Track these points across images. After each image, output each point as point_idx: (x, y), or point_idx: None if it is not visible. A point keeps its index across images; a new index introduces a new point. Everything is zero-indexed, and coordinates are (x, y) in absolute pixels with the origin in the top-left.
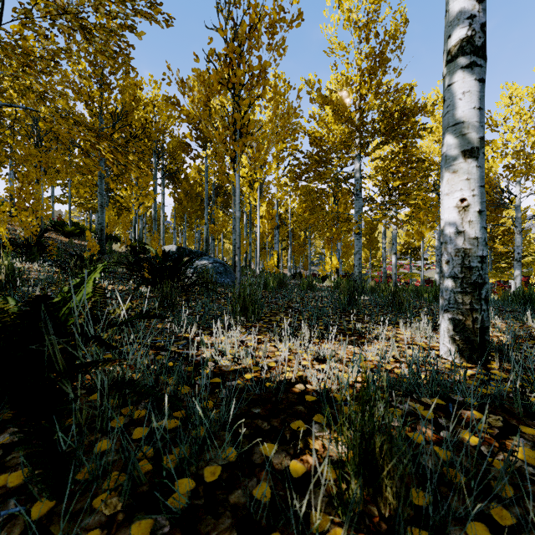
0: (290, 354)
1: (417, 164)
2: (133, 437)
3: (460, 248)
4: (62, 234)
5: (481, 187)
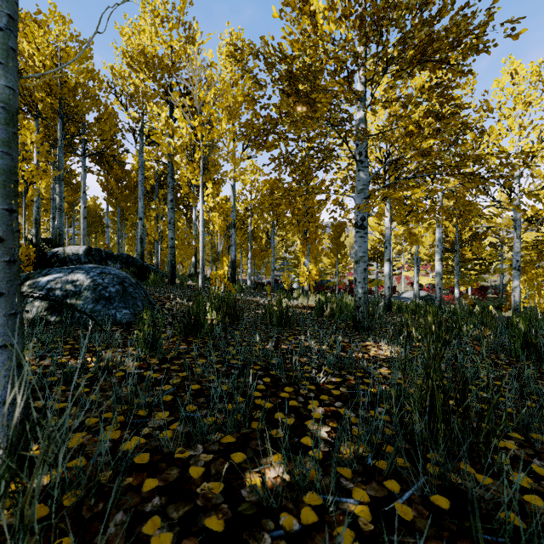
0: None
1: (452, 118)
2: None
3: None
4: None
5: None
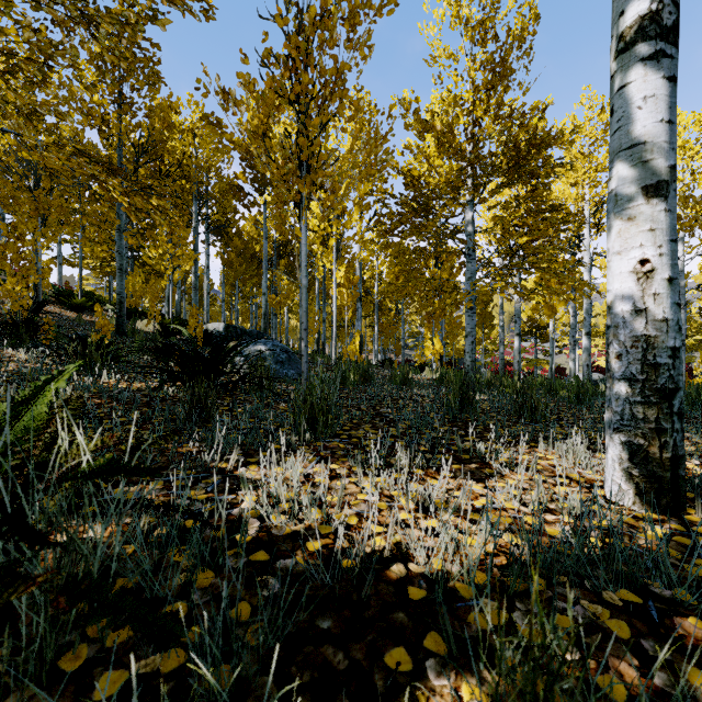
0: (380, 497)
1: (550, 213)
2: (94, 696)
3: (639, 335)
4: (68, 308)
5: (671, 242)
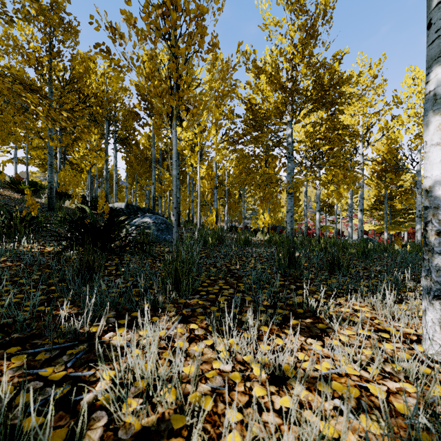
0: (234, 365)
1: (343, 130)
2: None
3: None
4: (16, 192)
5: None
